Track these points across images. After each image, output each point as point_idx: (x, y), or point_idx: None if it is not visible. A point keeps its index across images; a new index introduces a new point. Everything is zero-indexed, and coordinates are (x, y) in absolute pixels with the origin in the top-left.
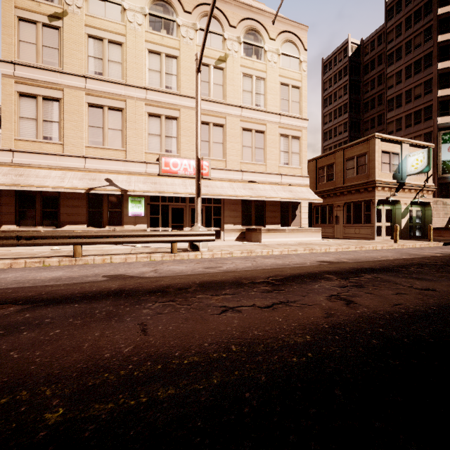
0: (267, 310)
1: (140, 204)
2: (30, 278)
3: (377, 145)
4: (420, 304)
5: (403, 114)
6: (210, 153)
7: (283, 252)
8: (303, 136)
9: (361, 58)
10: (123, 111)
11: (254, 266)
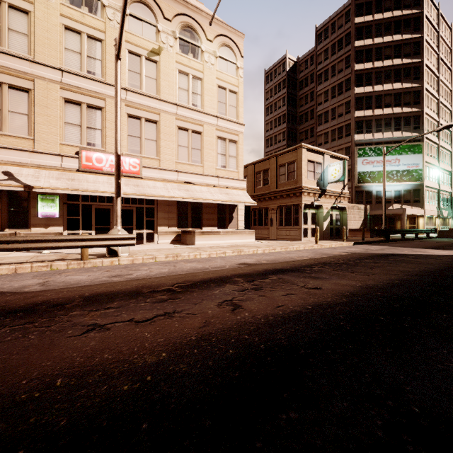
0: (143, 324)
1: (53, 203)
2: None
3: (304, 155)
4: (299, 304)
5: (329, 129)
6: (142, 150)
7: (212, 255)
8: (240, 141)
9: (297, 74)
10: (30, 92)
11: (169, 272)
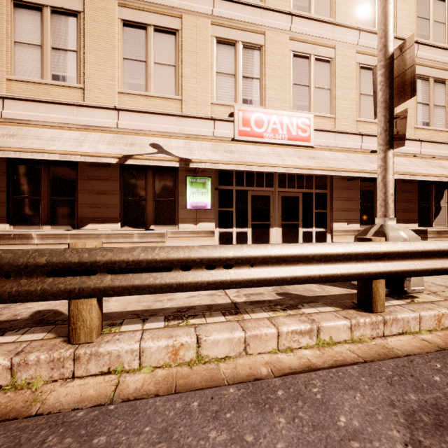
0: None
1: (204, 188)
2: None
3: None
4: None
5: None
6: (311, 105)
7: None
8: None
9: None
10: (177, 34)
11: None
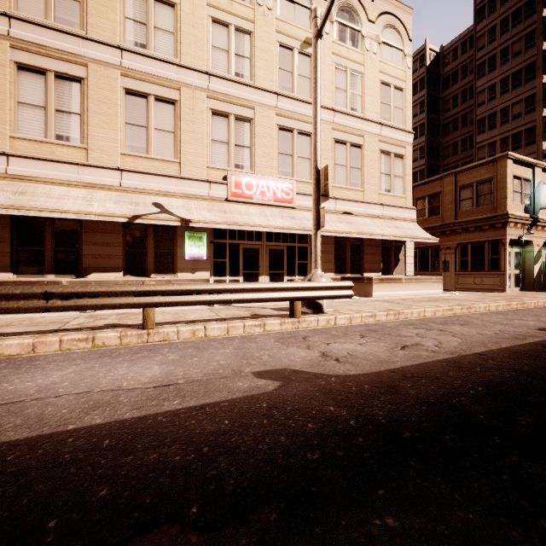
0: None
1: (200, 242)
2: (107, 385)
3: (509, 168)
4: None
5: (497, 138)
6: (294, 172)
7: (437, 313)
8: (407, 155)
9: (440, 68)
10: (176, 104)
11: (475, 342)
